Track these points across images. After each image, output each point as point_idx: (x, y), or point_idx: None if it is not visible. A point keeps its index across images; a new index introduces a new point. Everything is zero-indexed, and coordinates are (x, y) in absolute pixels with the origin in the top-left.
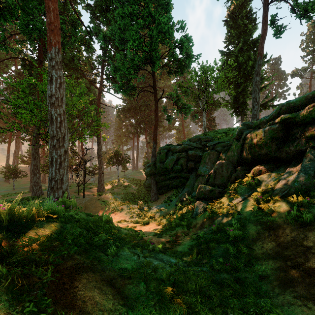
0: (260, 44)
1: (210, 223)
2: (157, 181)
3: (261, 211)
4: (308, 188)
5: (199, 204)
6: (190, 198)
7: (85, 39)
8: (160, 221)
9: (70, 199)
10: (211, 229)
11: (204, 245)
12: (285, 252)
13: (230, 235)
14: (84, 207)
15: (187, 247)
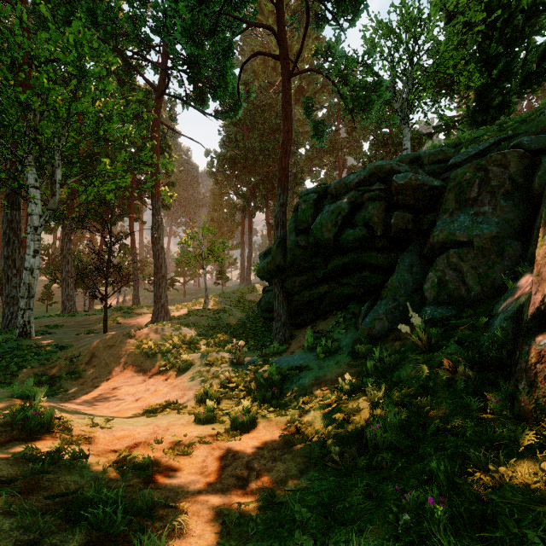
0: None
1: None
2: (288, 293)
3: None
4: None
5: None
6: (424, 325)
7: None
8: (300, 417)
9: None
10: None
11: None
12: None
13: None
14: (88, 356)
15: None
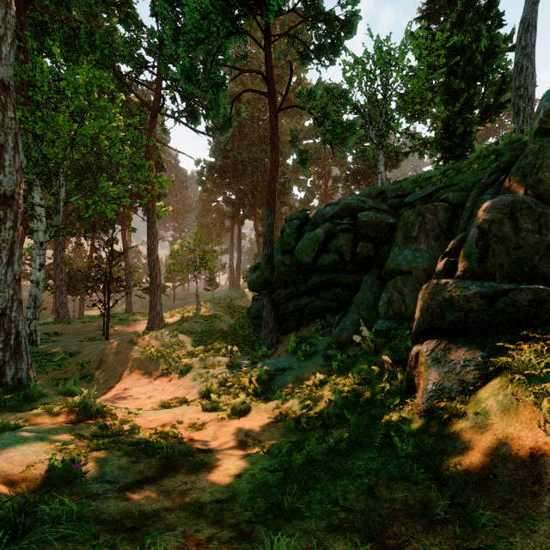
0: None
1: None
2: (275, 303)
3: None
4: None
5: (444, 354)
6: (373, 335)
7: None
8: (283, 404)
9: (20, 337)
10: None
11: None
12: None
13: None
14: (97, 361)
15: None
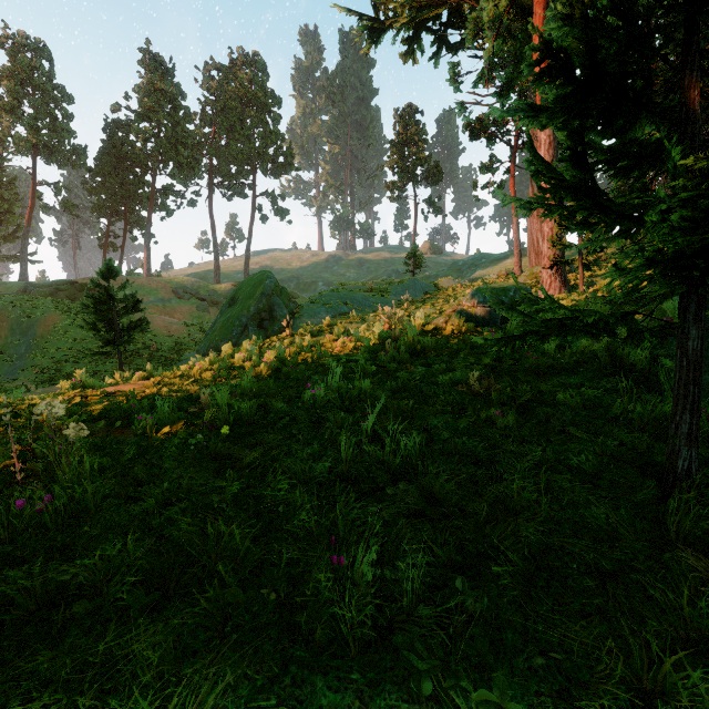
0: (29, 214)
1: None
2: None
3: None
4: None
5: None
6: None
7: None
8: None
9: None
10: None
11: None
12: None
13: None
14: None
15: None
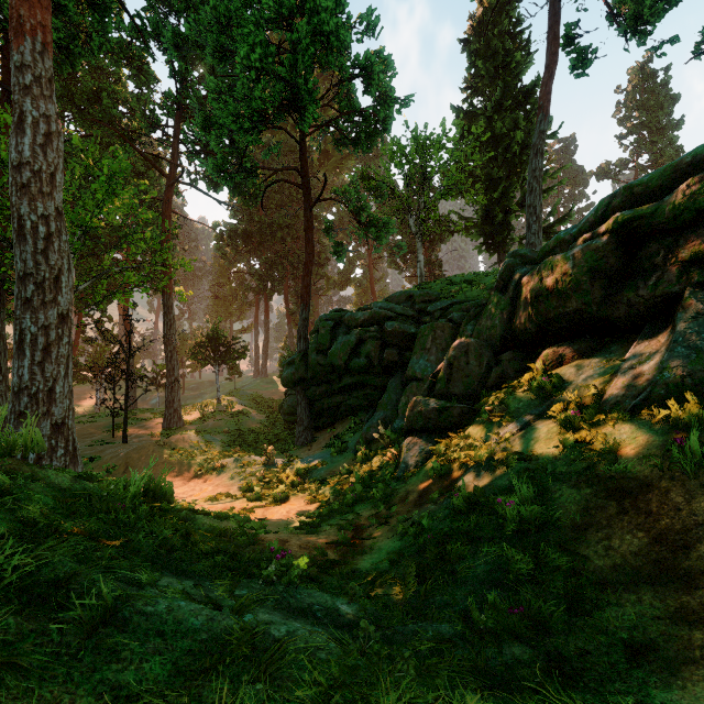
0: (544, 86)
1: (444, 490)
2: (310, 399)
3: (585, 448)
4: (701, 383)
5: (413, 445)
6: (390, 432)
7: (131, 48)
8: (317, 492)
9: (75, 443)
10: (448, 503)
11: (433, 550)
12: (685, 560)
13: (507, 518)
14: (123, 466)
15: (386, 559)
